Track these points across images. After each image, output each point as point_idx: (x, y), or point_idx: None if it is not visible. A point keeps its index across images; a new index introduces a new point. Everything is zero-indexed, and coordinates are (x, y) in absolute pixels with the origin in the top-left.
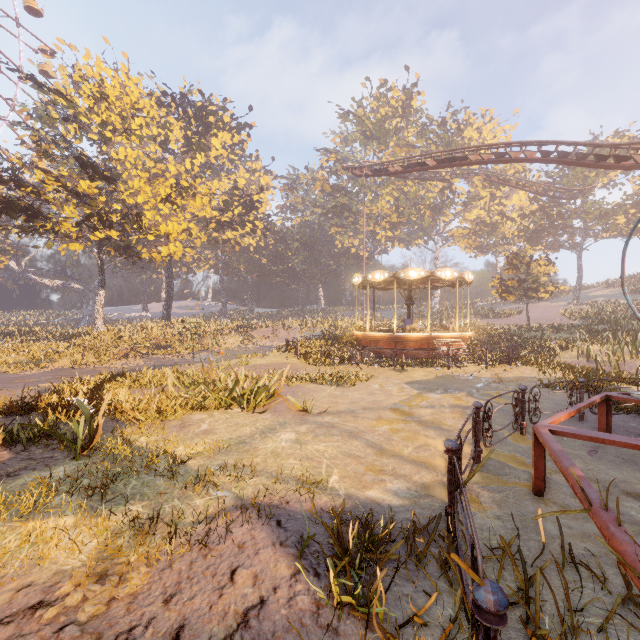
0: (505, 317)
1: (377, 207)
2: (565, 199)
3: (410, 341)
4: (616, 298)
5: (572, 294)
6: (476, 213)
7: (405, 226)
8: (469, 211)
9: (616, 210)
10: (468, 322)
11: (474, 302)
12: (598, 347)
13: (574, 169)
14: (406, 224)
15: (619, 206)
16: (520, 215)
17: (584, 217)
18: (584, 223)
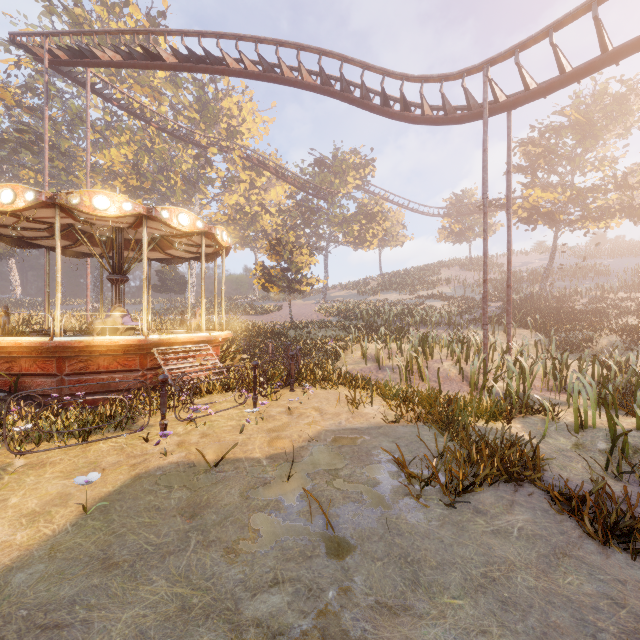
0: (266, 314)
1: (104, 155)
2: (318, 198)
3: (100, 353)
4: (351, 298)
5: (318, 294)
6: (236, 199)
7: (150, 195)
8: (229, 195)
9: (354, 218)
10: (223, 315)
11: (234, 298)
12: (374, 346)
13: (323, 172)
14: (152, 193)
15: (356, 215)
16: (278, 210)
17: (331, 219)
18: (330, 227)
